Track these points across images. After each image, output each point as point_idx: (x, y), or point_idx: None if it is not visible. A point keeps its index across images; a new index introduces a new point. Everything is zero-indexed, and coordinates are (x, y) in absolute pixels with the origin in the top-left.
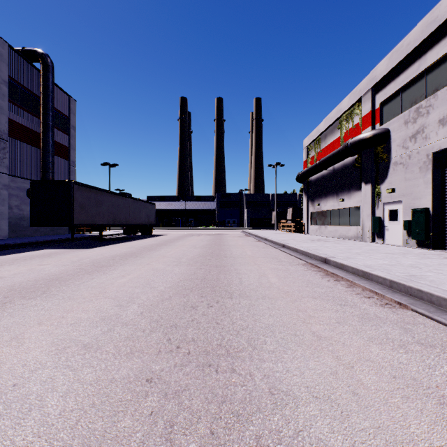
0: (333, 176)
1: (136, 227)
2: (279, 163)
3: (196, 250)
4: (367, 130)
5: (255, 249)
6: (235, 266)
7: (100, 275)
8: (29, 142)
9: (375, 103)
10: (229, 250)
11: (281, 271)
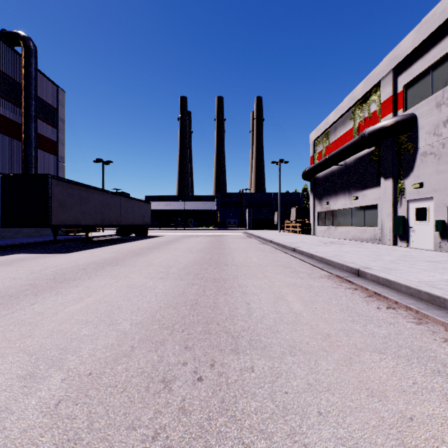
0: (344, 171)
1: (130, 228)
2: (282, 160)
3: (192, 255)
4: (388, 118)
5: (261, 254)
6: (239, 280)
7: (49, 297)
8: (9, 134)
9: (397, 86)
10: (230, 255)
11: (303, 289)
